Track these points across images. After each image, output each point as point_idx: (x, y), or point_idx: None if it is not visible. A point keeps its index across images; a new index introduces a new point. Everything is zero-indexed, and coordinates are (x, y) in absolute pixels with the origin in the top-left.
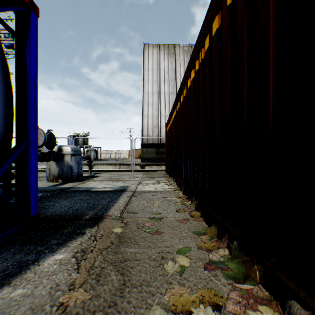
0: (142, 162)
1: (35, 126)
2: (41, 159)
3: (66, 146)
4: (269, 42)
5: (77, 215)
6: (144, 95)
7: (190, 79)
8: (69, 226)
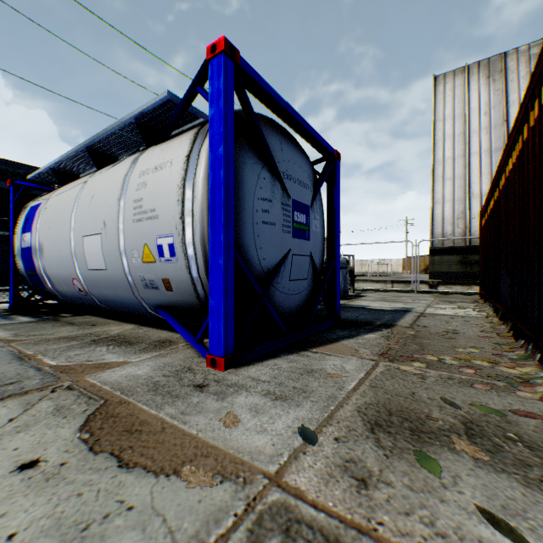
0: (432, 279)
1: (338, 246)
2: None
3: None
4: None
5: (368, 322)
6: (435, 165)
7: (507, 168)
8: (366, 326)
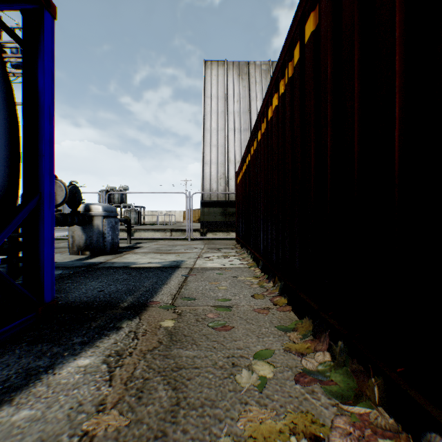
0: (203, 227)
1: (51, 174)
2: (60, 222)
3: (95, 205)
4: (395, 44)
5: (110, 302)
6: (205, 133)
7: (271, 108)
8: (98, 318)
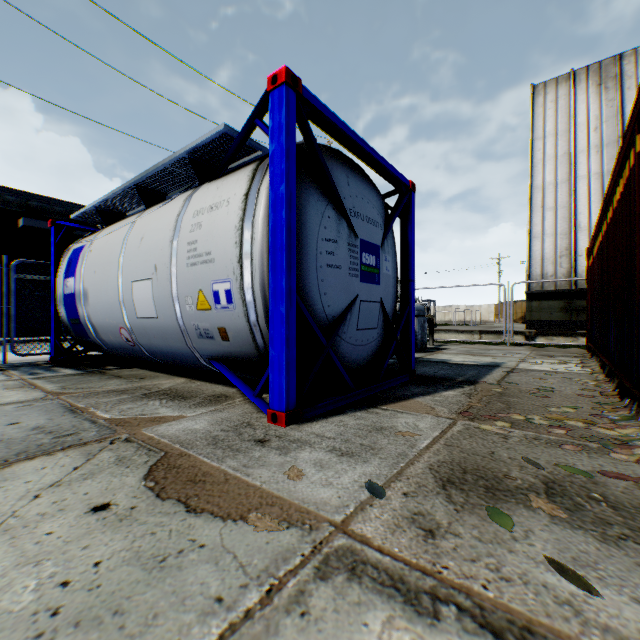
0: (529, 329)
1: (413, 291)
2: None
3: None
4: None
5: (447, 378)
6: (533, 193)
7: (614, 198)
8: (445, 382)
